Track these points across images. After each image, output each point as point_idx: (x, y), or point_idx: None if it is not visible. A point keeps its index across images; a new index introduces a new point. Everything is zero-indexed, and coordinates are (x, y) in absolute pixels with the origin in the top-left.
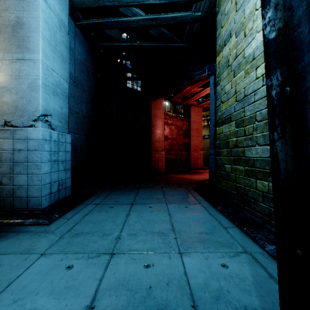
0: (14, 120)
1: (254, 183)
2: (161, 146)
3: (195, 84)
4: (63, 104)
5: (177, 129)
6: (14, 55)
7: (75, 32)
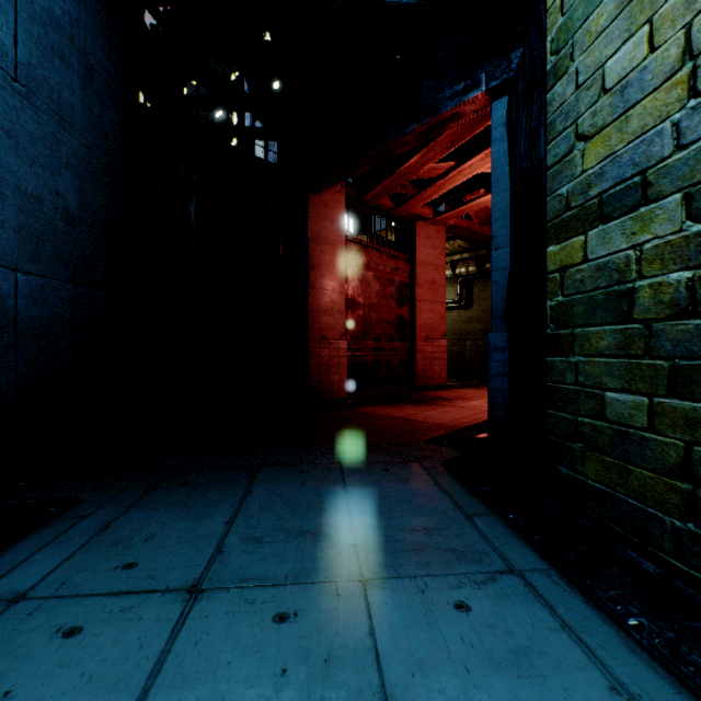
0: None
1: None
2: (337, 326)
3: (436, 146)
4: None
5: (381, 280)
6: None
7: None
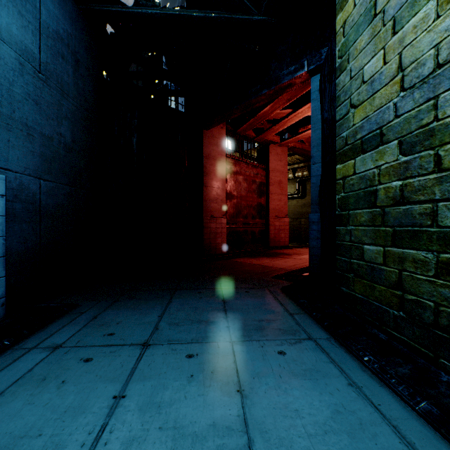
0: None
1: None
2: (221, 209)
3: (280, 100)
4: None
5: (247, 181)
6: None
7: None
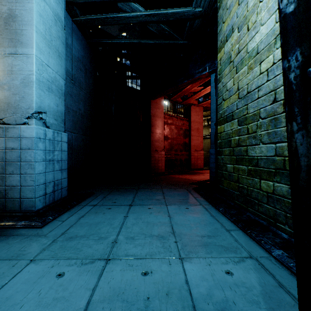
0: (7, 117)
1: (257, 183)
2: (161, 146)
3: (195, 83)
4: (58, 101)
5: (177, 128)
6: (7, 50)
7: (73, 28)
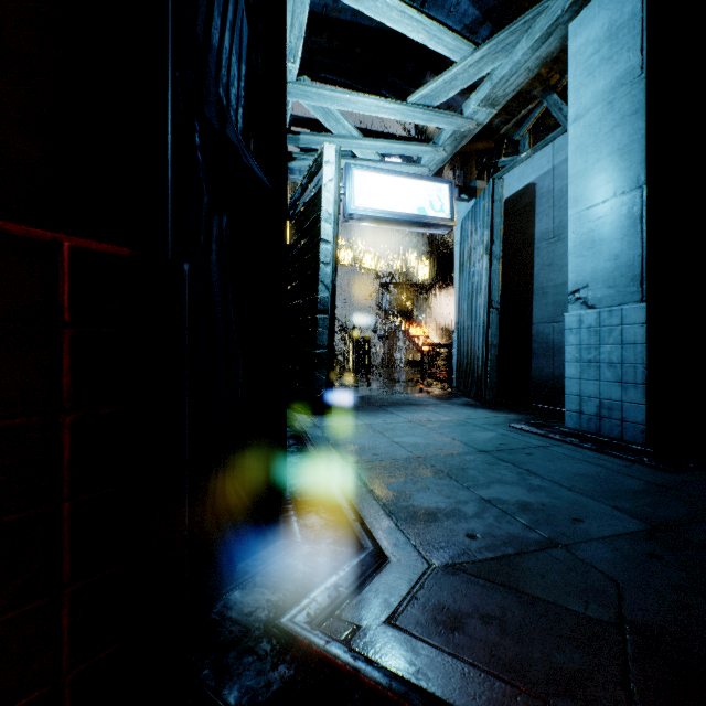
0: None
1: None
2: None
3: None
4: (620, 247)
5: None
6: None
7: None
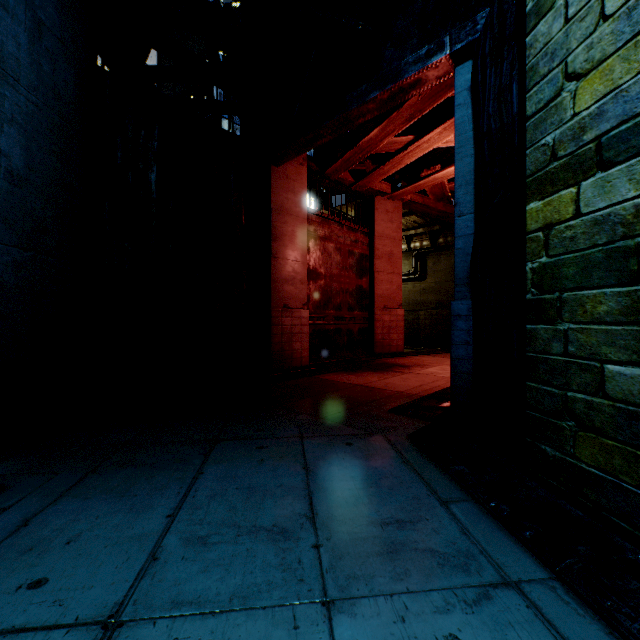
0: None
1: None
2: (299, 295)
3: (396, 118)
4: None
5: (341, 251)
6: None
7: None
